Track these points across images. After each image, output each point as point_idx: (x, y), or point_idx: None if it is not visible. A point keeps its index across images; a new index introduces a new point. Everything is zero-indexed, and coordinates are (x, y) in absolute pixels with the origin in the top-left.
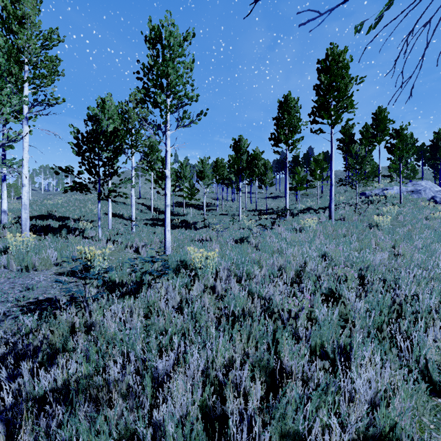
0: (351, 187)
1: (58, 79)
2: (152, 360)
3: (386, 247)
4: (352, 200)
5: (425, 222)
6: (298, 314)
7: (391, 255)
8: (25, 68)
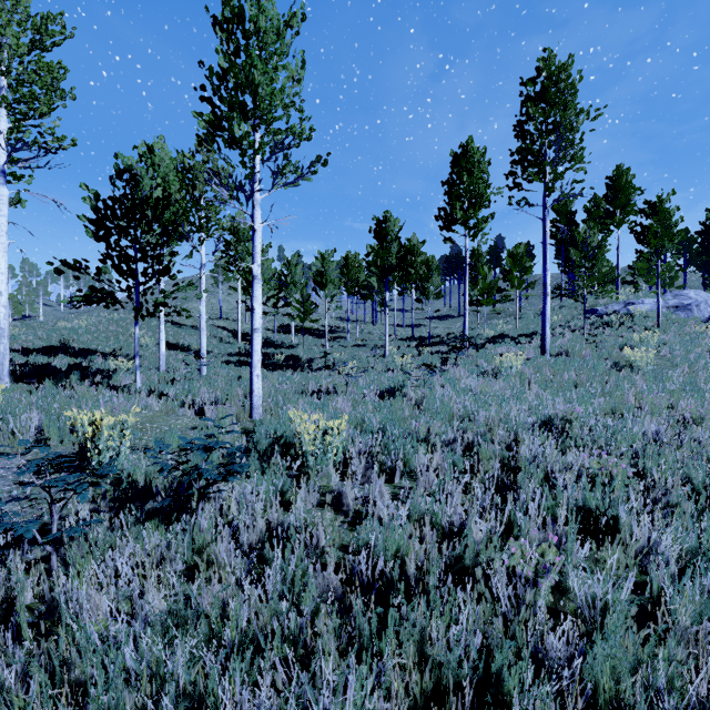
0: (575, 299)
1: (63, 105)
2: None
3: (659, 407)
4: (575, 321)
5: None
6: (534, 585)
7: (672, 422)
8: (0, 83)
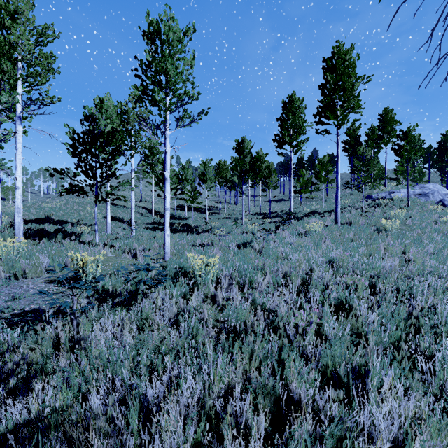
0: (357, 189)
1: (53, 77)
2: (140, 387)
3: (396, 253)
4: (358, 203)
5: (435, 226)
6: (305, 329)
7: (402, 261)
8: (18, 65)
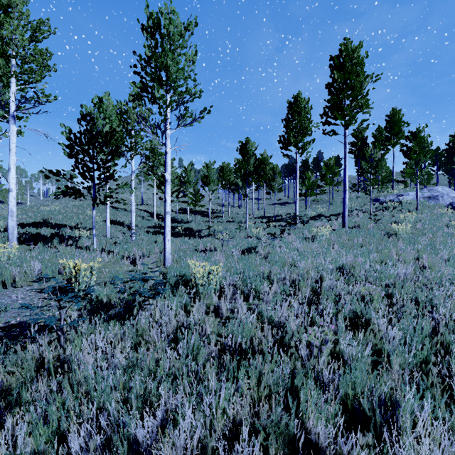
0: (364, 192)
1: (49, 75)
2: (129, 425)
3: (409, 259)
4: (365, 206)
5: (446, 230)
6: (320, 349)
7: (416, 268)
8: (12, 62)
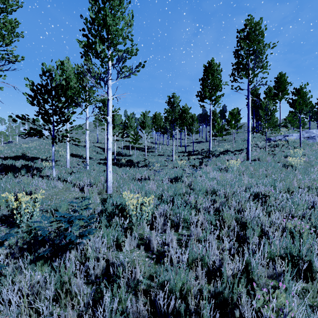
0: (261, 133)
1: (17, 40)
2: None
3: (311, 188)
4: (260, 144)
5: None
6: None
7: None
8: None
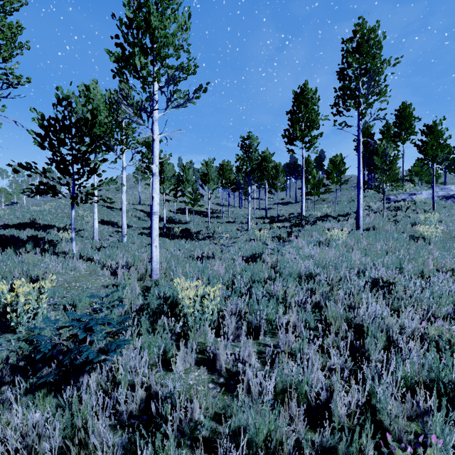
0: (377, 191)
1: (21, 53)
2: None
3: None
4: (375, 206)
5: None
6: None
7: None
8: None
